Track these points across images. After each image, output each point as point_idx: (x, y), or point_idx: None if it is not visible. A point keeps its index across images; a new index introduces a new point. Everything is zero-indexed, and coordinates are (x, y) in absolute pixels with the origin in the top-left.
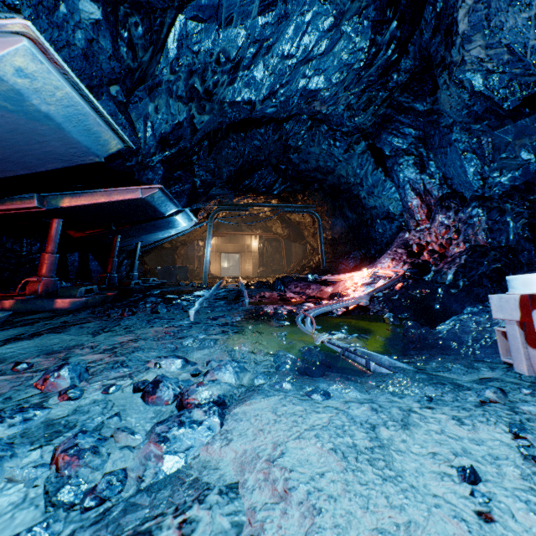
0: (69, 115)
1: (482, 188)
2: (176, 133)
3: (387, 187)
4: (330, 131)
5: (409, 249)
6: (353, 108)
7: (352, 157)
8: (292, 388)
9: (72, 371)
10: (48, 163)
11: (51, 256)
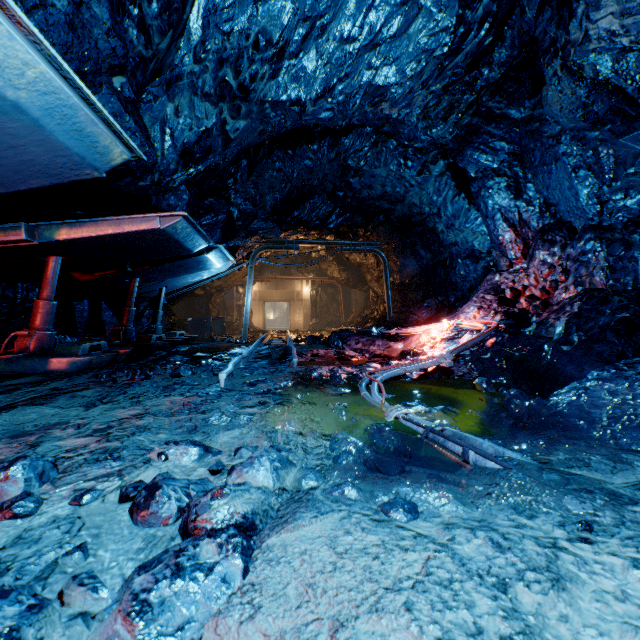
0: (50, 108)
1: (600, 214)
2: (203, 144)
3: (471, 217)
4: (400, 147)
5: (501, 296)
6: (429, 117)
7: (427, 180)
8: (359, 496)
9: (29, 469)
10: (31, 178)
11: (47, 304)
